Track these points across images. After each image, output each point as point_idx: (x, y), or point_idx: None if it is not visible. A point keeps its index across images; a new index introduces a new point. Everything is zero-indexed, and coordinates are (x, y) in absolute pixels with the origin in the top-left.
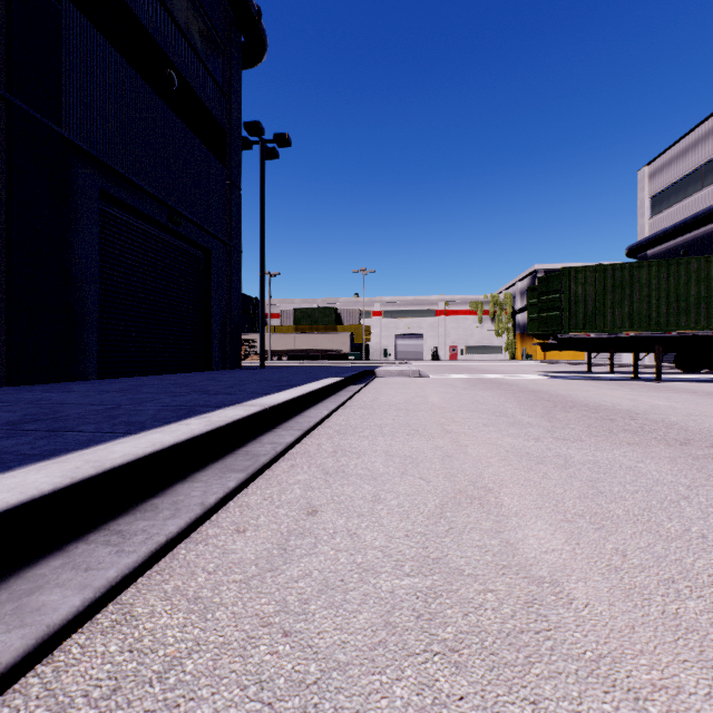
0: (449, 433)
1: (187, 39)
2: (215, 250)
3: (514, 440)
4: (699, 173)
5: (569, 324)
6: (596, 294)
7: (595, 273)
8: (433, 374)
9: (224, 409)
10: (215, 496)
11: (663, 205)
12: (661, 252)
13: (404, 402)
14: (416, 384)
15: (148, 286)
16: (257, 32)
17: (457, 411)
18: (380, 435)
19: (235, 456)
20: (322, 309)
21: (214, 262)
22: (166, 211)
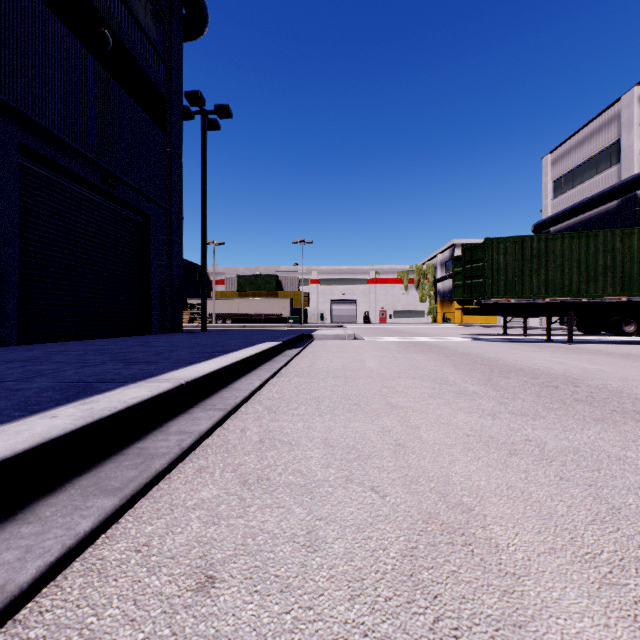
0: (395, 409)
1: (124, 2)
2: (155, 215)
3: (469, 417)
4: (594, 161)
5: (492, 291)
6: (516, 263)
7: (515, 244)
8: (367, 337)
9: (126, 387)
10: (38, 562)
11: (563, 188)
12: (562, 229)
13: (342, 368)
14: (352, 348)
15: (80, 249)
16: (198, 4)
17: (397, 378)
18: (317, 412)
19: (121, 459)
20: (264, 276)
21: (153, 227)
22: (100, 172)
